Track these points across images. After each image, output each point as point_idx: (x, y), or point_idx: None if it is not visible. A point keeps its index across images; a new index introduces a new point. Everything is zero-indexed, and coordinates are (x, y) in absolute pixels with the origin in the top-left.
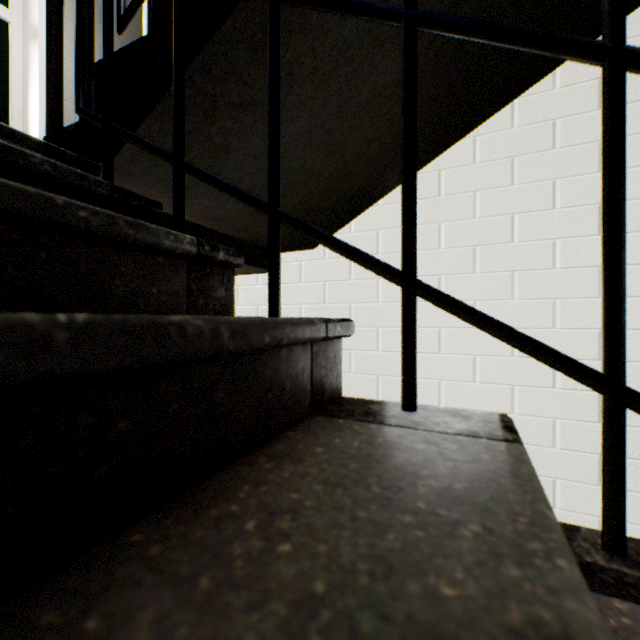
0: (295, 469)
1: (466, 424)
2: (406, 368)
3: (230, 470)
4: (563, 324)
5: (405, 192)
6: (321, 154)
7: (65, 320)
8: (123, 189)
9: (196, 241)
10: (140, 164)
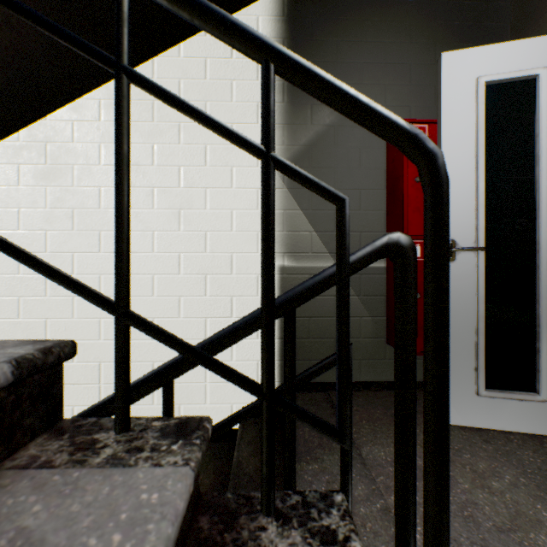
0: None
1: None
2: None
3: None
4: (185, 228)
5: None
6: None
7: None
8: None
9: None
10: None
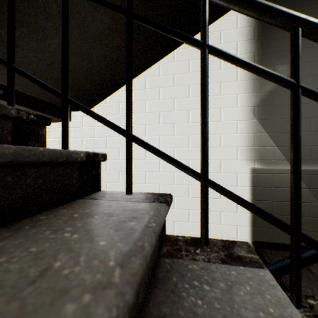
0: None
1: None
2: (63, 133)
3: None
4: (192, 145)
5: (62, 59)
6: (77, 58)
7: None
8: None
9: None
10: None
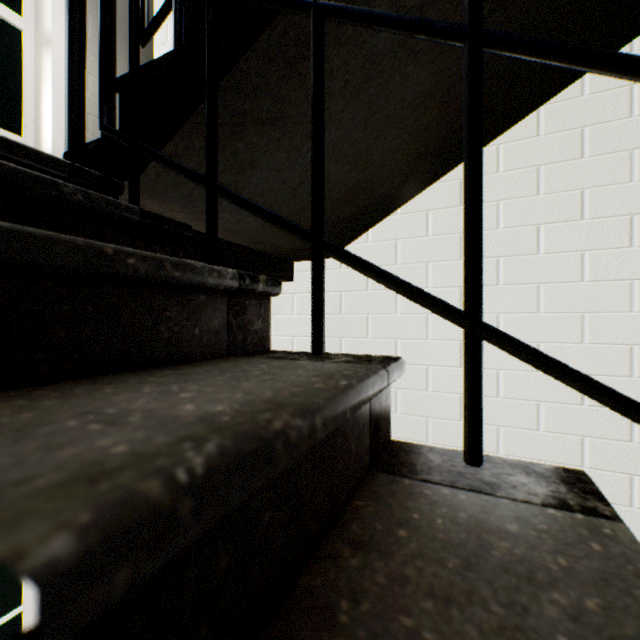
0: (388, 569)
1: (547, 488)
2: (471, 418)
3: (314, 570)
4: (592, 339)
5: (470, 227)
6: (345, 166)
7: (186, 479)
8: (153, 214)
9: (237, 275)
10: (164, 182)
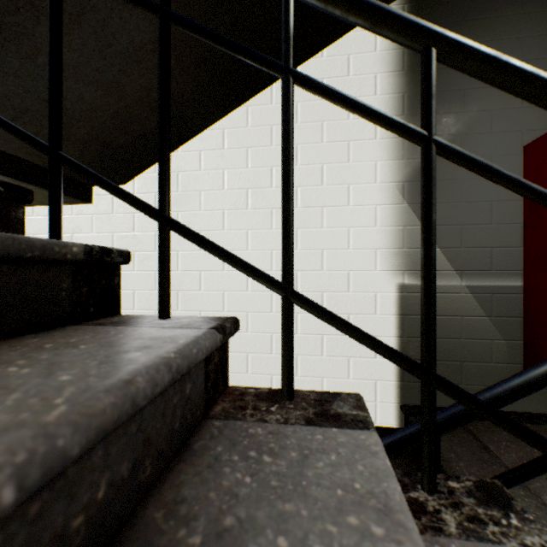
0: None
1: None
2: (51, 216)
3: None
4: (302, 246)
5: (50, 87)
6: (98, 91)
7: None
8: None
9: None
10: None
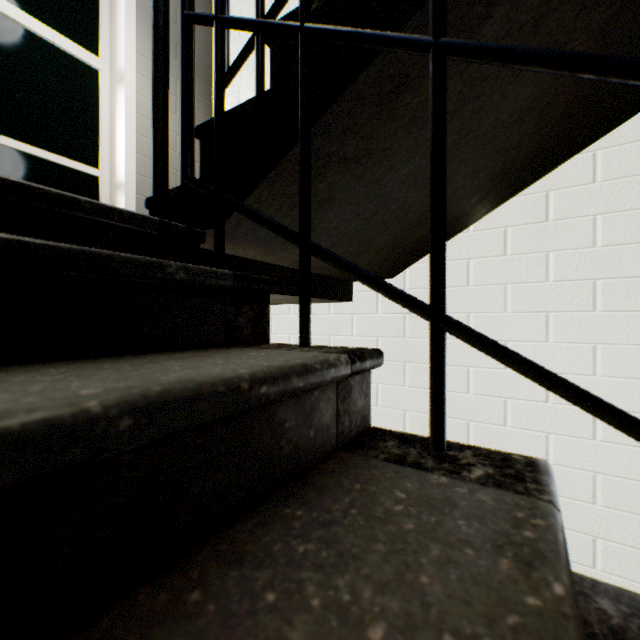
0: None
1: None
2: None
3: None
4: None
5: None
6: (423, 192)
7: None
8: (245, 276)
9: (349, 361)
10: (244, 227)
